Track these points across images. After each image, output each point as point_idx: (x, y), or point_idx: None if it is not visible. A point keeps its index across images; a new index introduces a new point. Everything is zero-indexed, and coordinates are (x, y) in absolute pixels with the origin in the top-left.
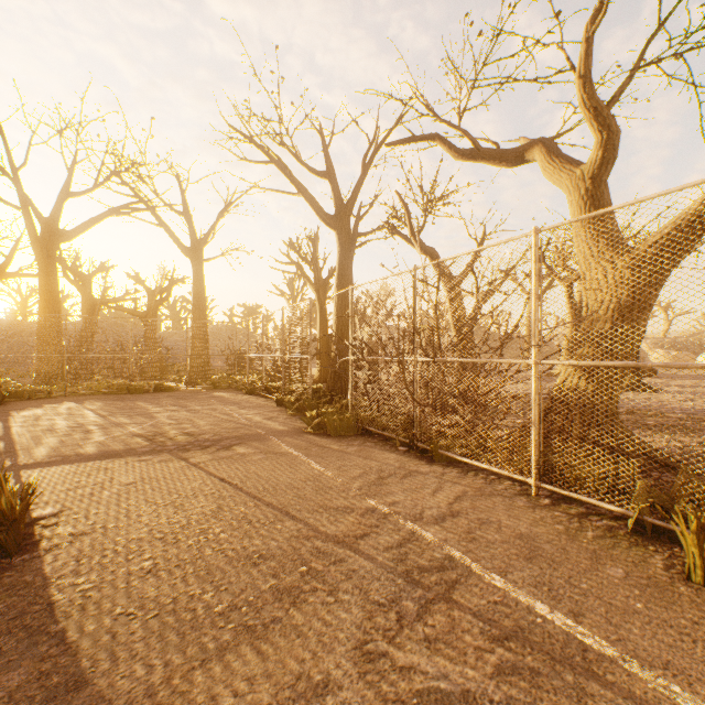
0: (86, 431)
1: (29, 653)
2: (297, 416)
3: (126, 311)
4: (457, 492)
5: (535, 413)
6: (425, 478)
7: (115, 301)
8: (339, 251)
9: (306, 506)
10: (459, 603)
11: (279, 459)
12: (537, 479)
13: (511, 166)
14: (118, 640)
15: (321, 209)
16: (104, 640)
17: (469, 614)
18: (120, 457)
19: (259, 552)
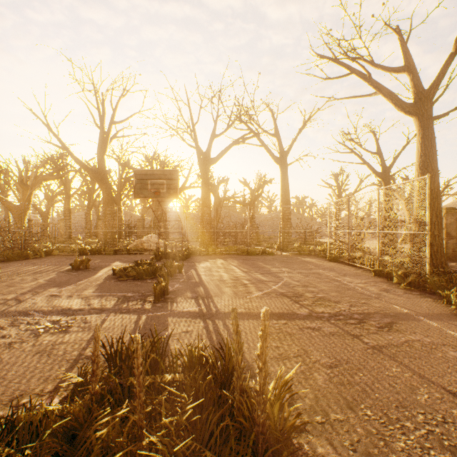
0: (243, 284)
1: None
2: (416, 292)
3: (238, 203)
4: None
5: None
6: None
7: (233, 197)
8: (420, 134)
9: None
10: None
11: None
12: None
13: None
14: None
15: (399, 100)
16: None
17: None
18: (289, 319)
19: None
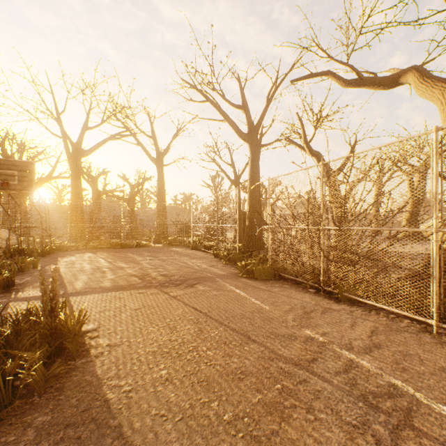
0: (102, 271)
1: (99, 444)
2: (230, 265)
3: (118, 198)
4: (370, 327)
5: (436, 270)
6: (339, 314)
7: (111, 192)
8: (251, 156)
9: (260, 332)
10: (423, 431)
11: (228, 295)
12: (437, 321)
13: (387, 89)
14: (160, 439)
15: (239, 130)
16: (149, 438)
17: (438, 444)
18: (126, 290)
19: (239, 369)
